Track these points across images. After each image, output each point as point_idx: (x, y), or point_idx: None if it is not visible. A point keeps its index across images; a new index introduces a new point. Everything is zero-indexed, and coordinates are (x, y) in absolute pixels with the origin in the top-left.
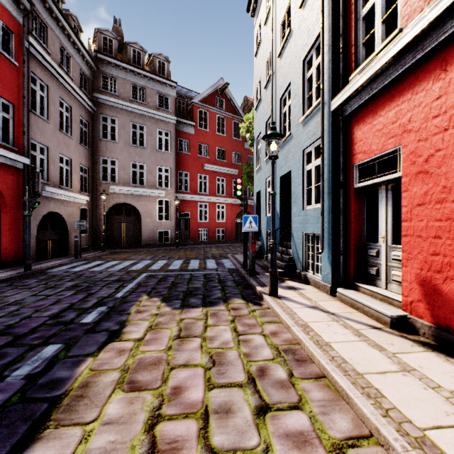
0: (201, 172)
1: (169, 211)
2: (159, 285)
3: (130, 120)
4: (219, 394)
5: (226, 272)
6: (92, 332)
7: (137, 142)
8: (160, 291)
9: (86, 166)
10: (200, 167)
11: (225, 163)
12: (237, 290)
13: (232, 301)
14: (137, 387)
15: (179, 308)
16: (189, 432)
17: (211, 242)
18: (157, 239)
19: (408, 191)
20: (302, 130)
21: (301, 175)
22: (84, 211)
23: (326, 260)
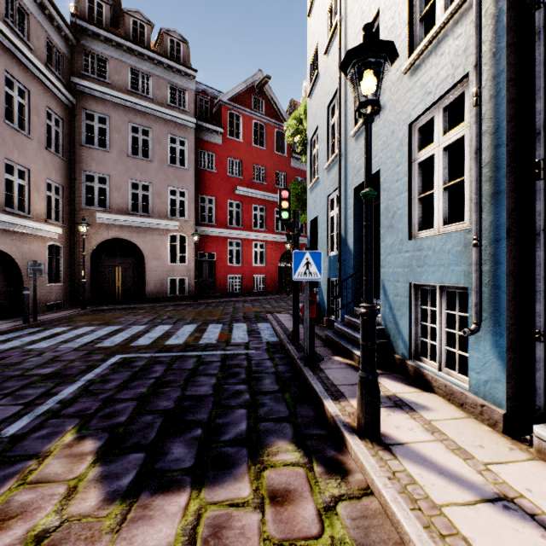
0: (231, 198)
1: (186, 250)
2: (124, 390)
3: (127, 120)
4: None
5: (263, 350)
6: None
7: (139, 153)
8: (117, 411)
9: (57, 183)
10: (230, 191)
11: (264, 186)
12: (284, 407)
13: (271, 452)
14: None
15: (125, 493)
16: None
17: (246, 293)
18: (168, 290)
19: None
20: (409, 85)
21: (407, 172)
22: (54, 249)
23: (487, 349)
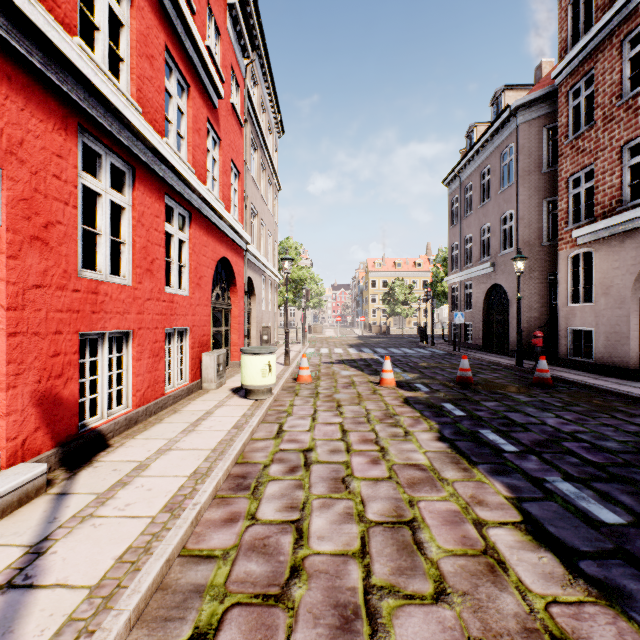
0: None
1: None
2: None
3: None
4: (338, 458)
5: None
6: (615, 552)
7: None
8: None
9: None
10: None
11: None
12: None
13: None
14: (413, 465)
15: None
16: (357, 445)
17: None
18: None
19: (21, 261)
20: None
21: None
22: None
23: None
